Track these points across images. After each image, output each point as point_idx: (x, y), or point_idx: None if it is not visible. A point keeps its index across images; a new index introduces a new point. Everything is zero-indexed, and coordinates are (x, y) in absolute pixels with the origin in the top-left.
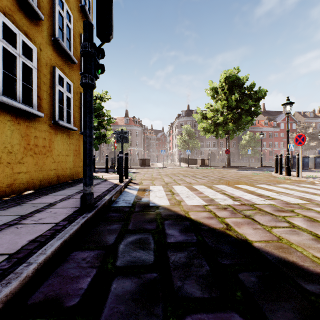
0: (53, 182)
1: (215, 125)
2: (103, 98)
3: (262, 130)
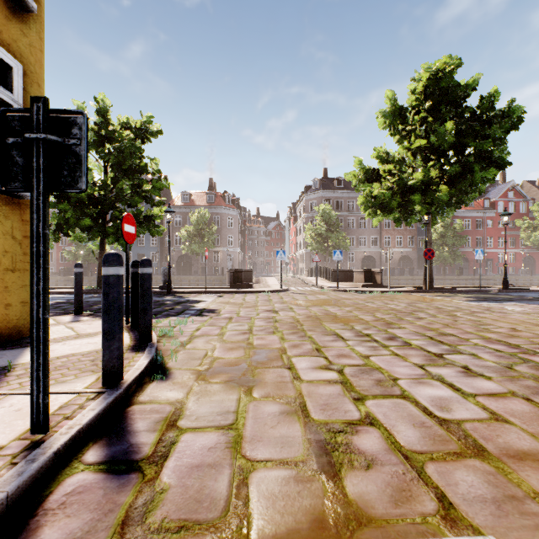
0: None
1: (401, 193)
2: (143, 132)
3: (463, 215)
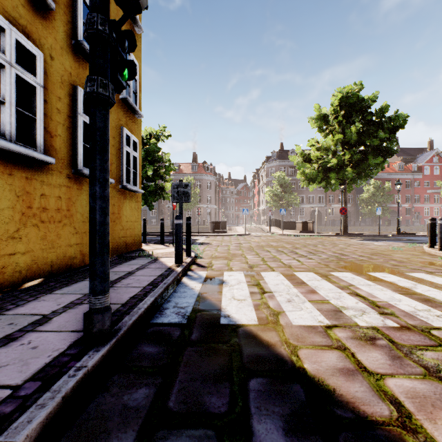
0: (75, 264)
1: (324, 171)
2: (160, 137)
3: (394, 178)
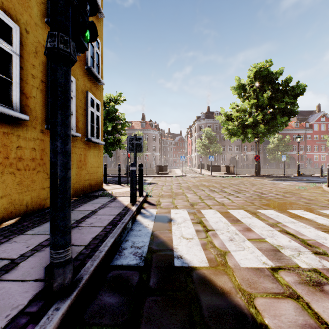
0: (47, 203)
1: (243, 127)
2: (117, 101)
3: (292, 132)
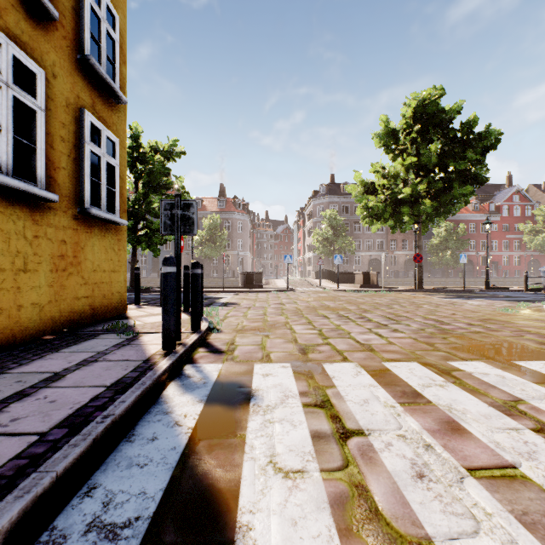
0: None
1: (393, 204)
2: (169, 154)
3: (468, 219)
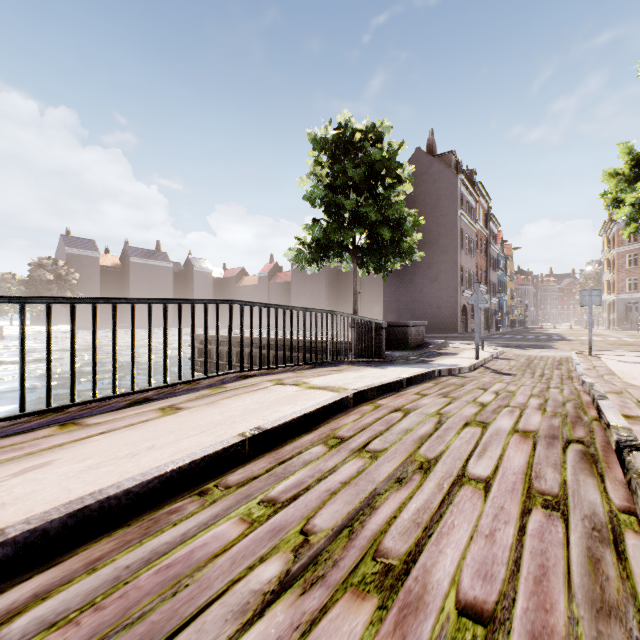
0: None
1: None
2: None
3: None
